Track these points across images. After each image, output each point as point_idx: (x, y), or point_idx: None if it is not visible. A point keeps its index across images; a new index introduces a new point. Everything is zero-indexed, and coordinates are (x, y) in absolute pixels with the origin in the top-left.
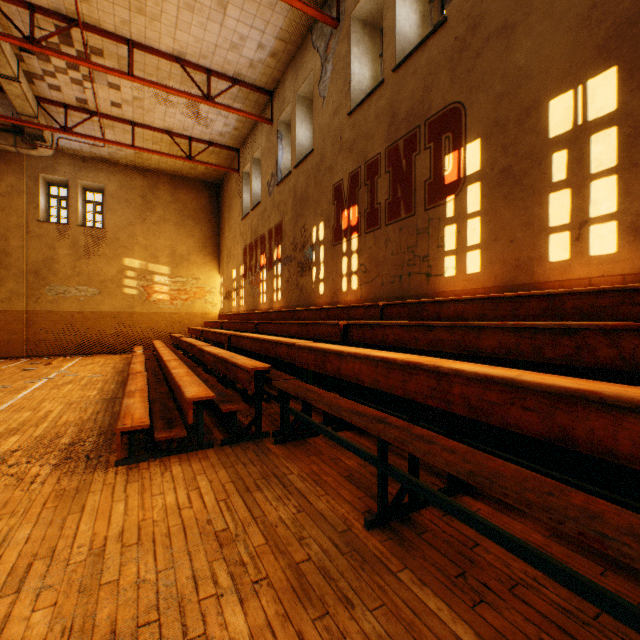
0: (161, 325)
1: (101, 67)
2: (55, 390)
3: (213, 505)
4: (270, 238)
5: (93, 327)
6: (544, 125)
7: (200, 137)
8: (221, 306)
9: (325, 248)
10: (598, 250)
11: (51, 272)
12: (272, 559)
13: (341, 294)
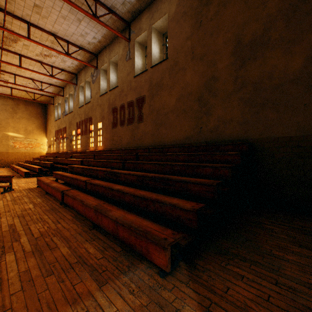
0: (21, 157)
1: (5, 82)
2: None
3: None
4: (63, 130)
5: None
6: (98, 126)
7: (38, 93)
8: (47, 150)
9: (75, 137)
10: (101, 145)
11: None
12: None
13: (78, 148)
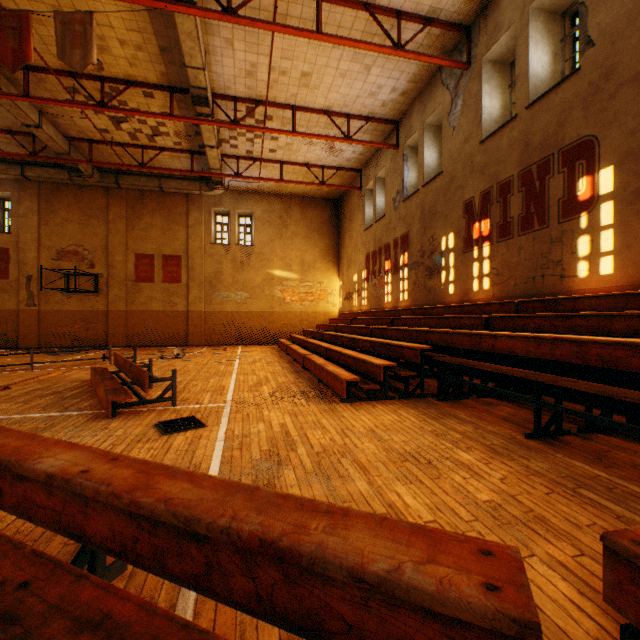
0: (293, 322)
1: (275, 131)
2: (252, 365)
3: (418, 422)
4: (395, 246)
5: (246, 323)
6: None
7: (330, 165)
8: (340, 306)
9: (455, 255)
10: None
11: (219, 281)
12: (471, 442)
13: (472, 293)
